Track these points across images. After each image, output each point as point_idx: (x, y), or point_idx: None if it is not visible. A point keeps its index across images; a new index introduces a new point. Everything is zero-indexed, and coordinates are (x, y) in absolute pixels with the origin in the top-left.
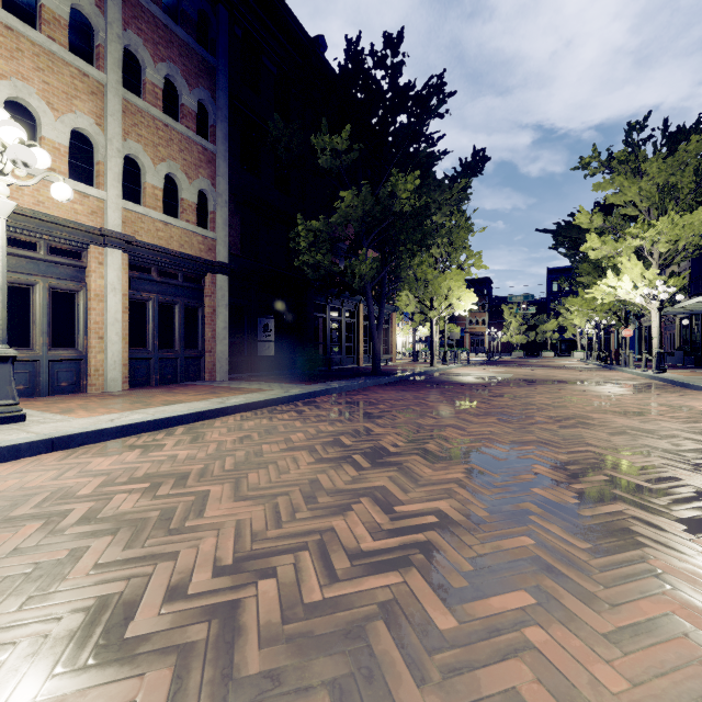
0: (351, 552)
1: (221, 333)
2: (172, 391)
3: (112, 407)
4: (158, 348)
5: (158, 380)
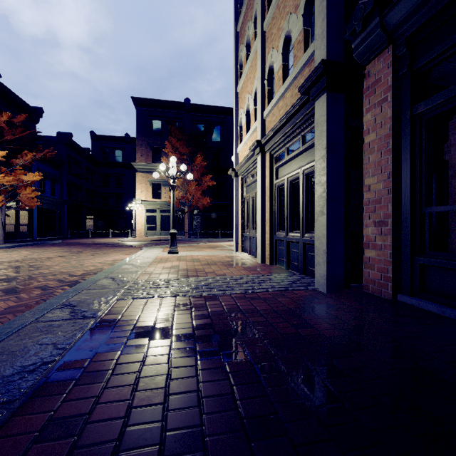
0: (32, 260)
1: (317, 205)
2: (225, 267)
3: (179, 259)
4: (289, 230)
5: (287, 263)
